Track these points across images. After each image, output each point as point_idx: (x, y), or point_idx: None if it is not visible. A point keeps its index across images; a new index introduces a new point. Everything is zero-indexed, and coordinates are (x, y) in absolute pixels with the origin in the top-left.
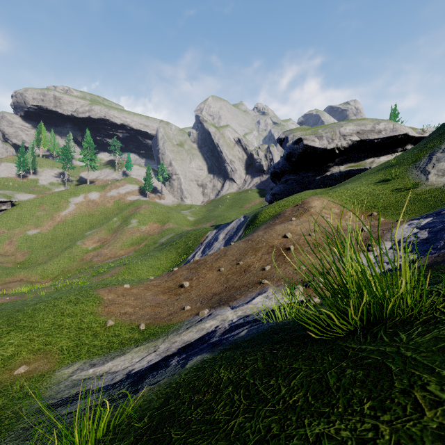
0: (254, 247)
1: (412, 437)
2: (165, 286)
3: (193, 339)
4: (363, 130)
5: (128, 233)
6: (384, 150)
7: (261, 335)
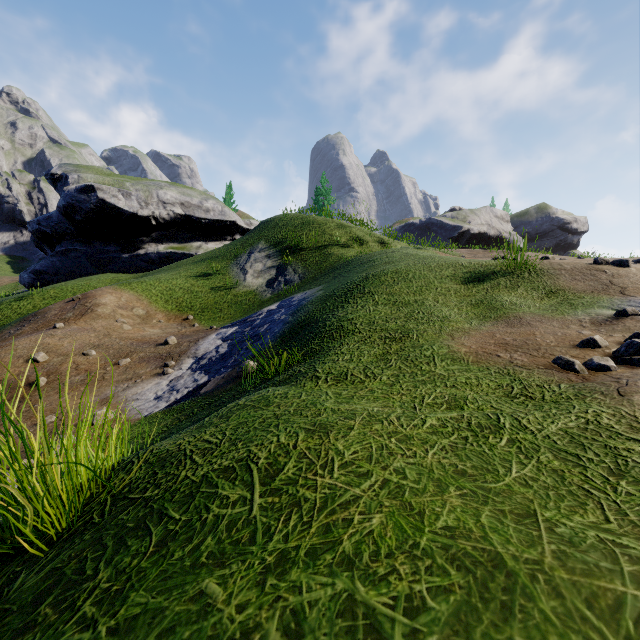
0: None
1: None
2: None
3: None
4: (189, 202)
5: None
6: (213, 235)
7: None
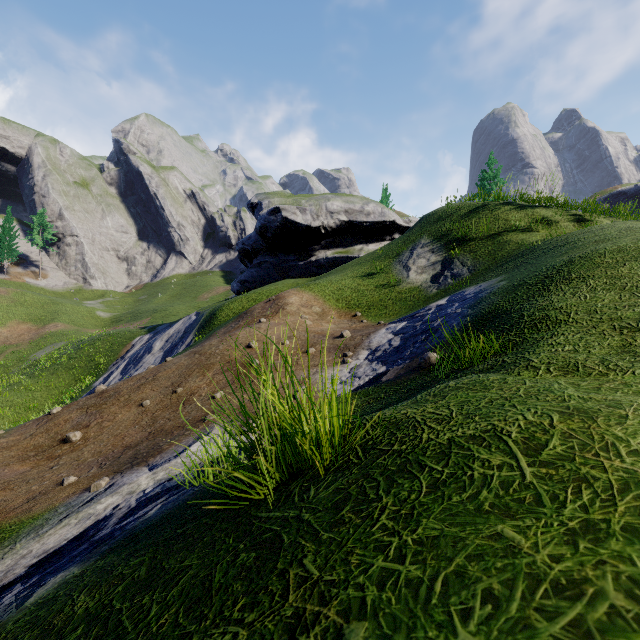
0: (202, 363)
1: (266, 637)
2: (28, 446)
3: (66, 540)
4: (352, 209)
5: None
6: (373, 237)
7: (173, 513)
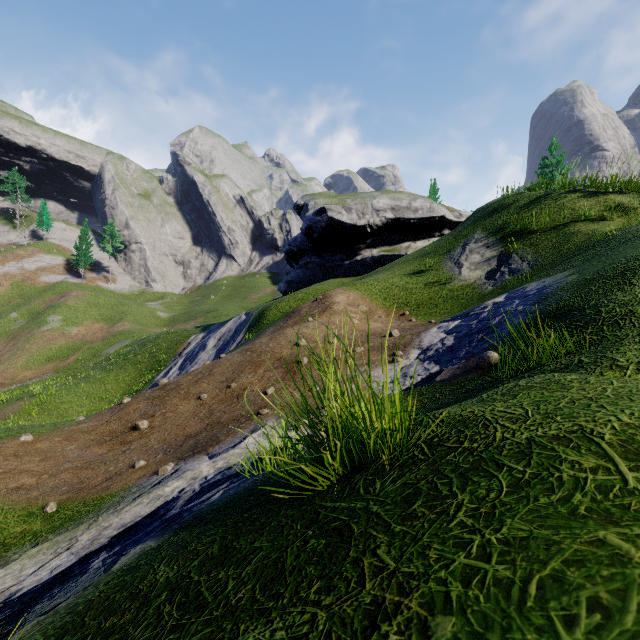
0: (254, 360)
1: (345, 621)
2: (104, 431)
3: (140, 517)
4: (398, 206)
5: (41, 341)
6: (421, 233)
7: (236, 498)
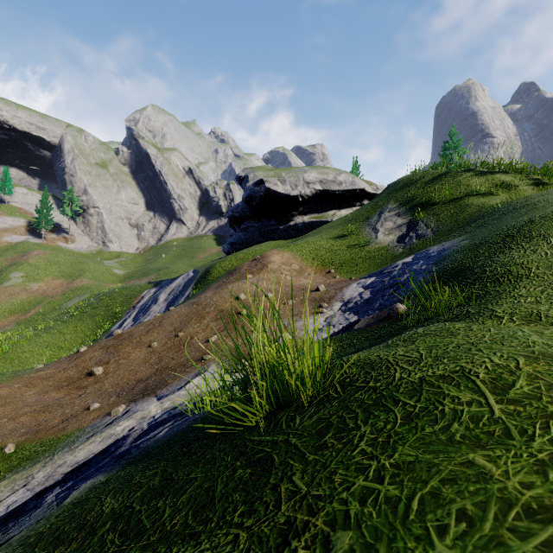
0: (199, 312)
1: (263, 539)
2: (62, 378)
3: (93, 454)
4: (326, 179)
5: (4, 295)
6: (344, 203)
7: (178, 435)
